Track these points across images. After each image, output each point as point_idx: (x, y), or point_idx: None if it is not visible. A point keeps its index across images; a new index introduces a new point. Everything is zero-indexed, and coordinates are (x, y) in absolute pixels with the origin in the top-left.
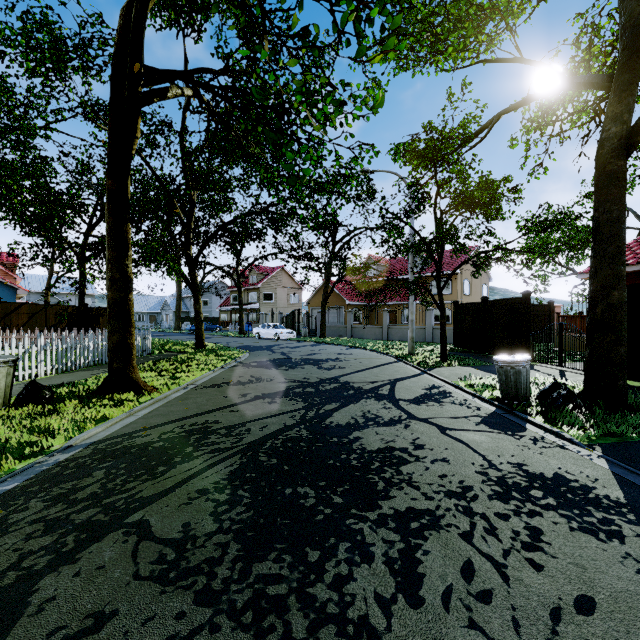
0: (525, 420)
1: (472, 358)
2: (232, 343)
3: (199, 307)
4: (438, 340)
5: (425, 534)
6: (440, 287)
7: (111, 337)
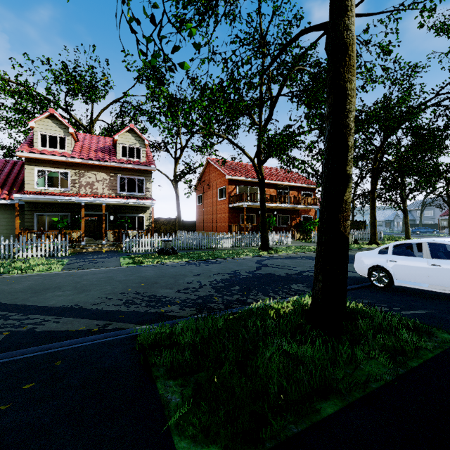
0: None
1: None
2: None
3: (407, 220)
4: None
5: None
6: None
7: (371, 231)
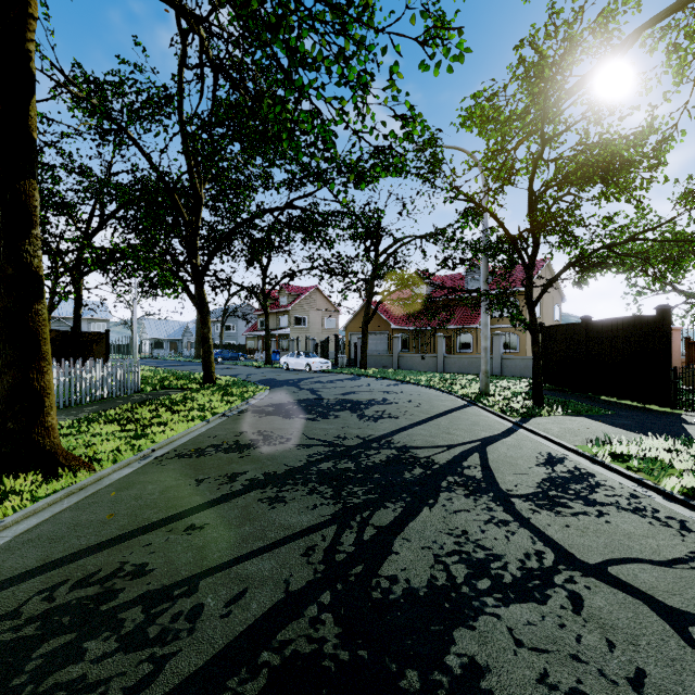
0: None
1: (575, 401)
2: (253, 376)
3: (207, 331)
4: (509, 373)
5: None
6: (532, 301)
7: (2, 377)
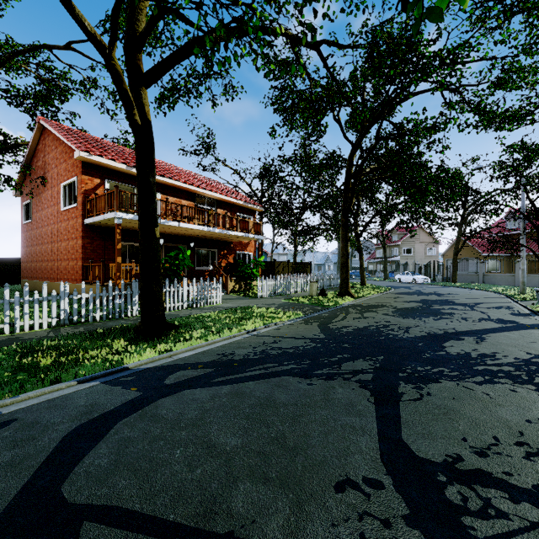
0: (538, 315)
1: None
2: (381, 284)
3: (362, 262)
4: None
5: (446, 319)
6: None
7: (342, 275)
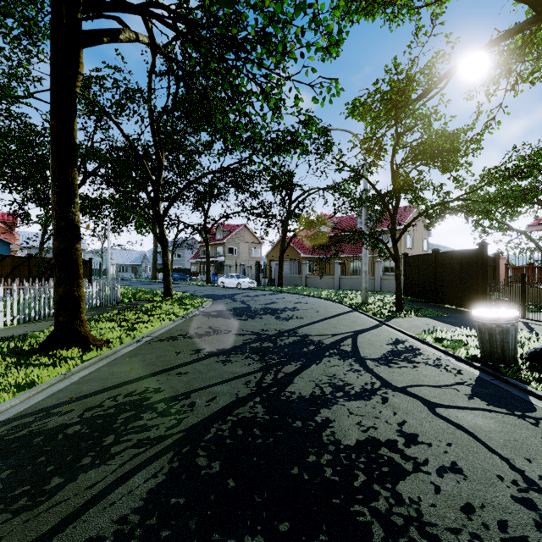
0: (524, 391)
1: (426, 308)
2: (198, 292)
3: (167, 259)
4: (386, 289)
5: None
6: (395, 239)
7: (57, 289)
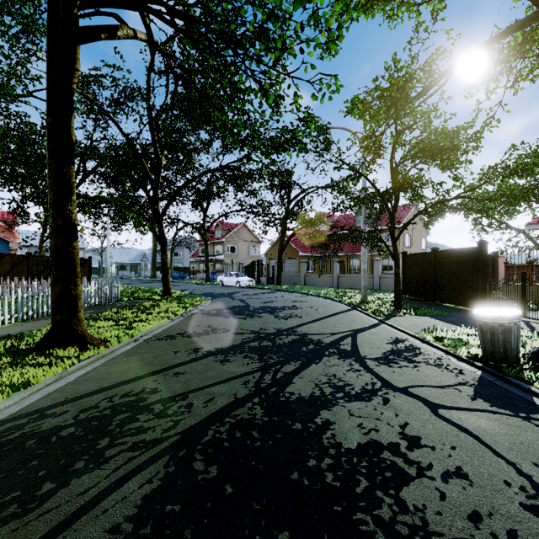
0: (528, 391)
1: (425, 306)
2: (197, 290)
3: (166, 258)
4: (385, 288)
5: None
6: (394, 237)
7: (53, 288)
